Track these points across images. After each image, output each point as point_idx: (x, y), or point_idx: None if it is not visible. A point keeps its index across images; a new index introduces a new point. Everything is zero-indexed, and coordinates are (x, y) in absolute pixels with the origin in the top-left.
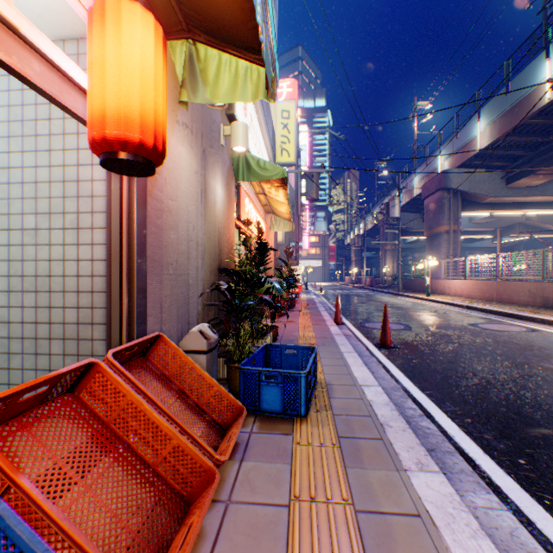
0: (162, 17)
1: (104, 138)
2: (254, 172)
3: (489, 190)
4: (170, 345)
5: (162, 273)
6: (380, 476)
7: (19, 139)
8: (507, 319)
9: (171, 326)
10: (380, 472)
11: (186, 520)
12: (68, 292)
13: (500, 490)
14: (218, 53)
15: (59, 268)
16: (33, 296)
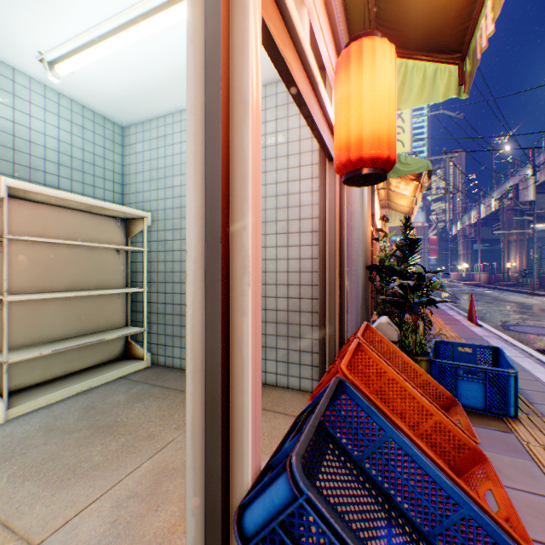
0: None
1: (359, 158)
2: (393, 168)
3: None
4: (375, 333)
5: (350, 269)
6: None
7: None
8: None
9: (353, 317)
10: None
11: None
12: (279, 285)
13: None
14: (403, 61)
15: (271, 265)
16: None
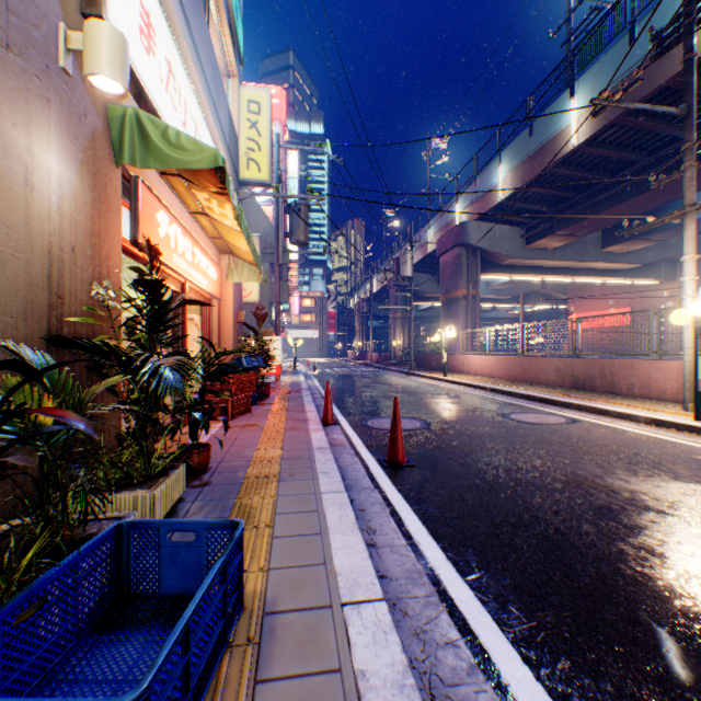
0: None
1: None
2: (157, 150)
3: (510, 250)
4: None
5: None
6: None
7: None
8: (540, 405)
9: None
10: None
11: None
12: None
13: None
14: None
15: None
16: None
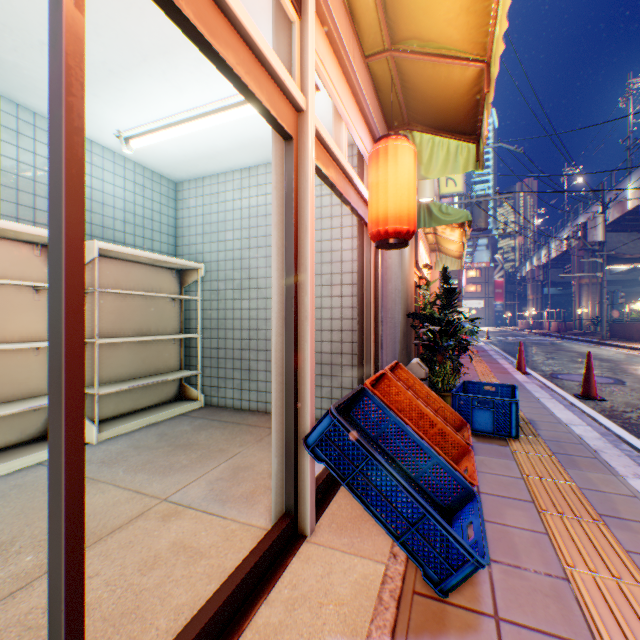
0: (389, 121)
1: (385, 231)
2: (435, 218)
3: None
4: (404, 370)
5: (386, 317)
6: (597, 476)
7: None
8: None
9: (389, 359)
10: (597, 474)
11: None
12: (324, 331)
13: None
14: (430, 137)
15: (317, 313)
16: None
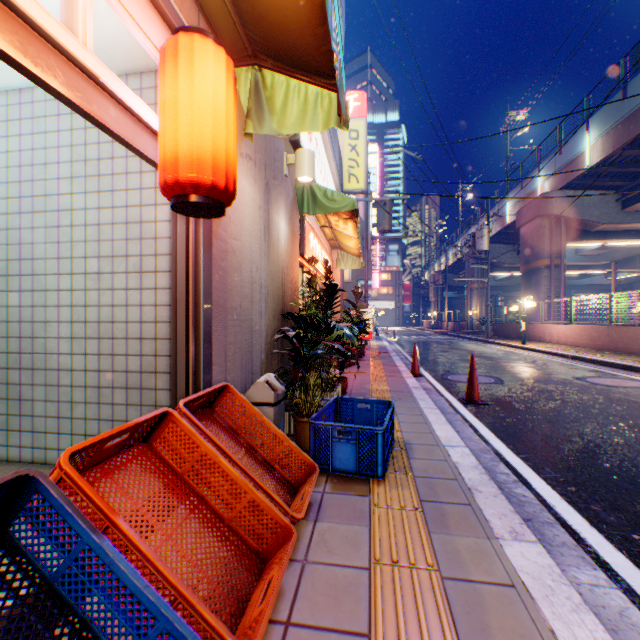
0: (227, 44)
1: (177, 181)
2: (320, 204)
3: (601, 215)
4: (237, 396)
5: (226, 319)
6: (469, 543)
7: (82, 180)
8: (623, 372)
9: (235, 375)
10: (469, 539)
11: (263, 576)
12: (131, 339)
13: (609, 566)
14: (285, 79)
15: (122, 313)
16: (95, 343)
